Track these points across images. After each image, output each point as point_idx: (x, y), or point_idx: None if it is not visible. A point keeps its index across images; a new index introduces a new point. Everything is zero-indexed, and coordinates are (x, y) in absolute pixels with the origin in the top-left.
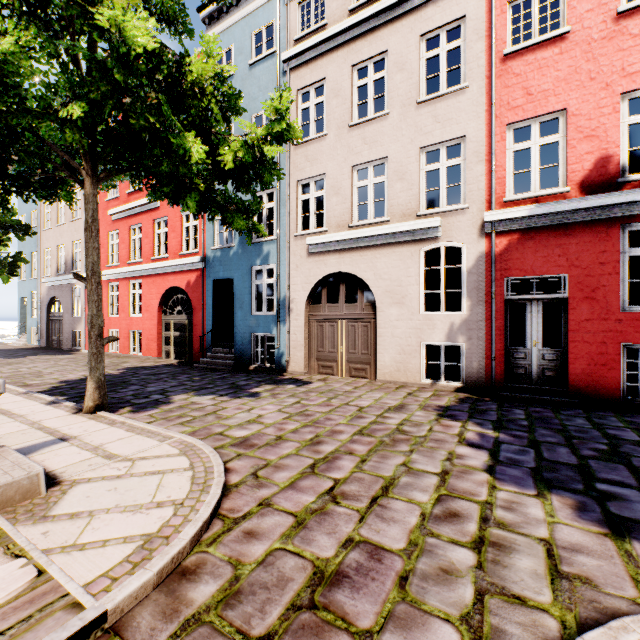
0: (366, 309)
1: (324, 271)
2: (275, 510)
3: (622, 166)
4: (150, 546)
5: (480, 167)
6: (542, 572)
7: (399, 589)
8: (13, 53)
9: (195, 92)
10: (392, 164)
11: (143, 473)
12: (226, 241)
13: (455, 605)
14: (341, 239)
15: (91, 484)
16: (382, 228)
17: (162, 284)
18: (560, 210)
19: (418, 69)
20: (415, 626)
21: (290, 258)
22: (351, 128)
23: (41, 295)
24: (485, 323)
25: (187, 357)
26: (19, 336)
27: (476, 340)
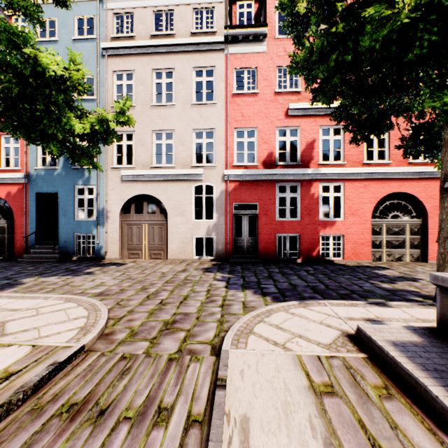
0: (161, 217)
1: (133, 193)
2: (137, 312)
3: (277, 158)
4: (86, 329)
5: (222, 146)
6: (241, 307)
7: (197, 320)
8: None
9: (68, 86)
10: (177, 134)
11: (50, 312)
12: (50, 164)
13: (215, 319)
14: (146, 174)
15: (18, 320)
16: (171, 171)
17: None
18: (255, 174)
19: (192, 85)
20: (203, 325)
21: (108, 182)
22: (152, 107)
23: None
24: (224, 225)
25: (6, 254)
26: None
27: (220, 234)
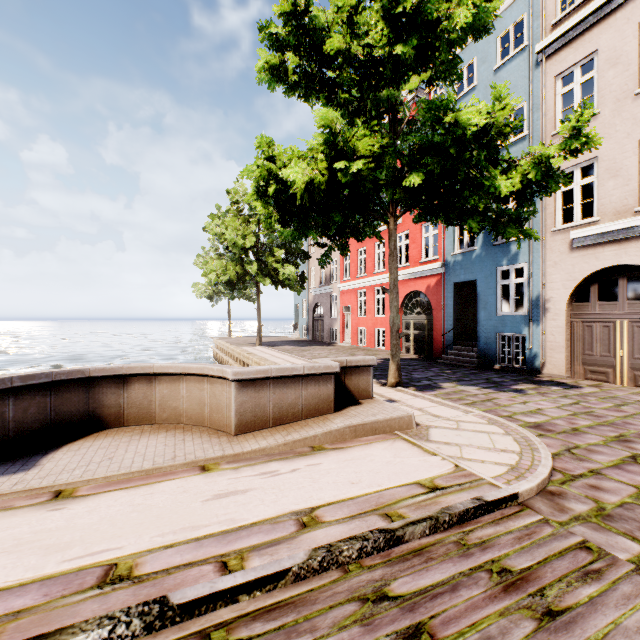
0: None
1: (594, 266)
2: (609, 479)
3: None
4: (517, 471)
5: None
6: None
7: None
8: (379, 154)
9: (491, 136)
10: None
11: (471, 430)
12: (467, 245)
13: None
14: (622, 227)
15: (439, 429)
16: None
17: (403, 289)
18: None
19: None
20: None
21: (545, 255)
22: (637, 96)
23: (308, 302)
24: None
25: (426, 353)
26: (294, 331)
27: None
